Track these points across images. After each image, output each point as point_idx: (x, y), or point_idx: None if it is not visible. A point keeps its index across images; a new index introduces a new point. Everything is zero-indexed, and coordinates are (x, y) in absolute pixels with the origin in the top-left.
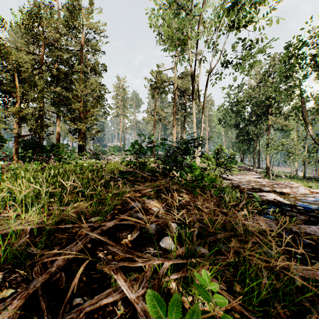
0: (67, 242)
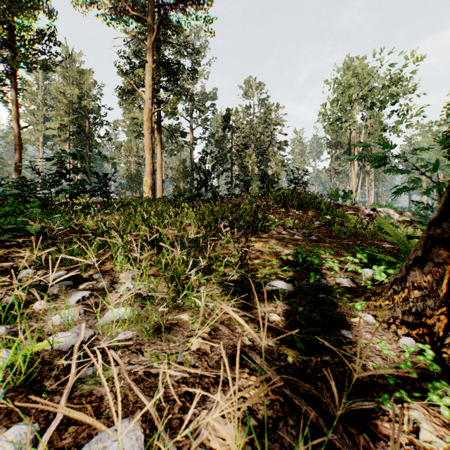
0: None
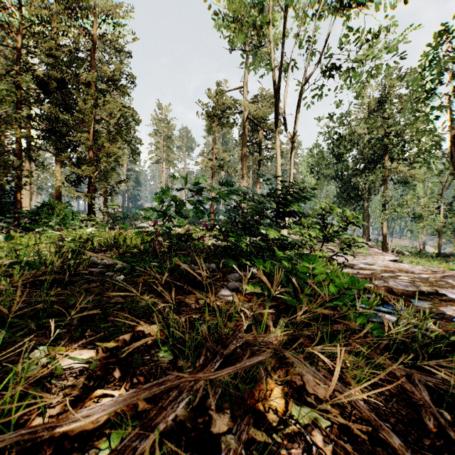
0: None
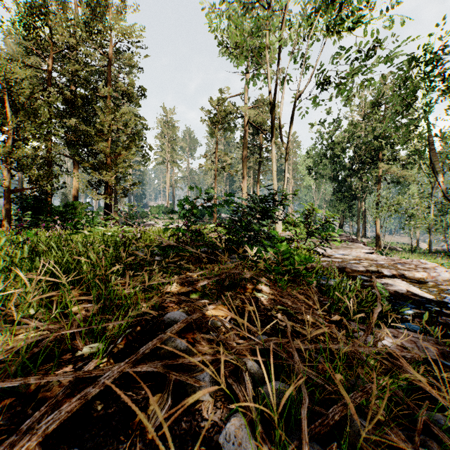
0: (1, 429)
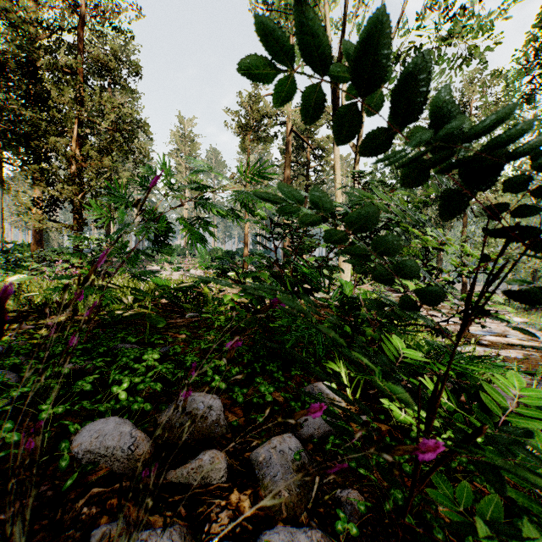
0: None
